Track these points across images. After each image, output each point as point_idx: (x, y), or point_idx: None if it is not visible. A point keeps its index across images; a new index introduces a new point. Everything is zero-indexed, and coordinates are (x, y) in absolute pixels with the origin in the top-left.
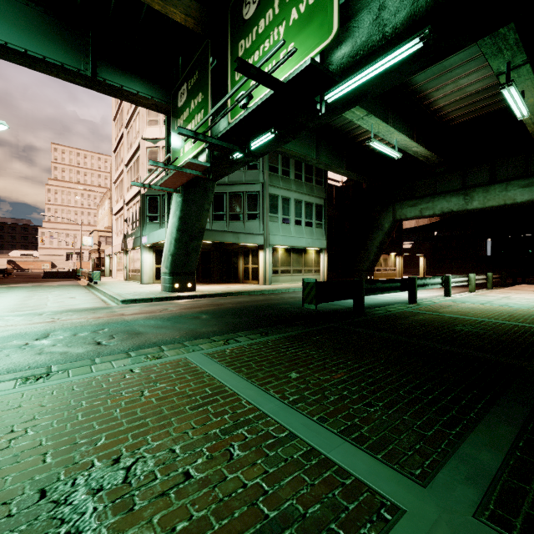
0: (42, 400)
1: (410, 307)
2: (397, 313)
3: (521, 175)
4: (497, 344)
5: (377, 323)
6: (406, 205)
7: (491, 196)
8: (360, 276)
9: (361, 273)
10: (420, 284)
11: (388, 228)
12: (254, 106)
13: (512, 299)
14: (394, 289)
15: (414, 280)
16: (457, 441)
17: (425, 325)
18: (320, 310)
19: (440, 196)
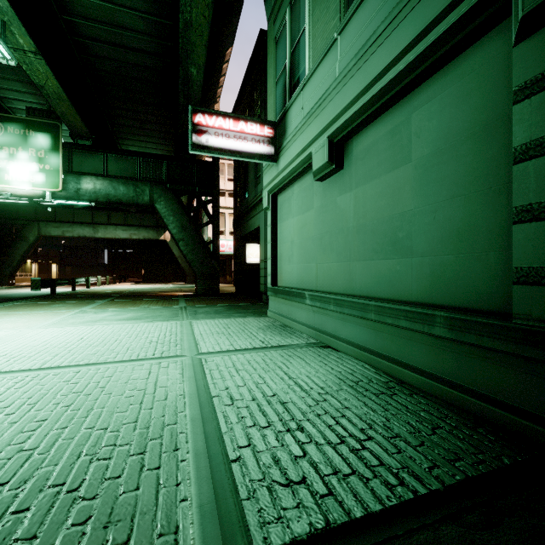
0: (5, 308)
1: (75, 292)
2: (72, 293)
3: (123, 223)
4: (111, 294)
5: (69, 295)
6: (51, 226)
7: (108, 232)
8: (0, 281)
9: (3, 278)
10: (76, 281)
11: (33, 241)
12: (17, 201)
13: (118, 287)
14: (65, 284)
15: (75, 279)
16: (106, 299)
17: (88, 294)
18: (23, 297)
19: (78, 225)
